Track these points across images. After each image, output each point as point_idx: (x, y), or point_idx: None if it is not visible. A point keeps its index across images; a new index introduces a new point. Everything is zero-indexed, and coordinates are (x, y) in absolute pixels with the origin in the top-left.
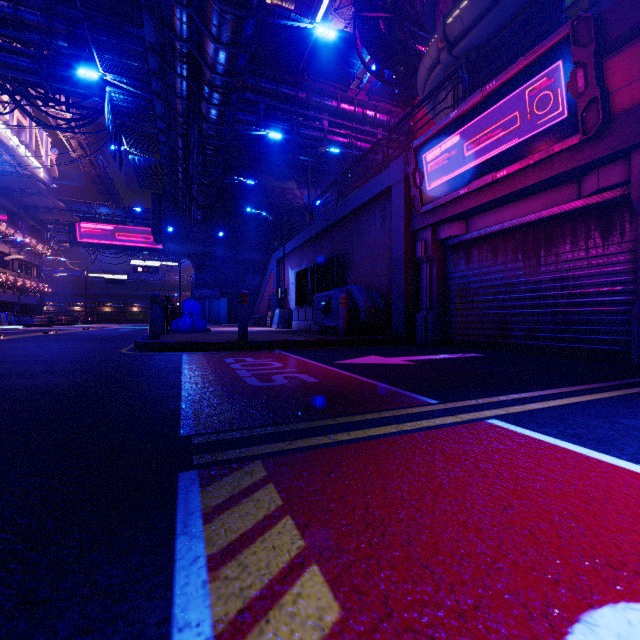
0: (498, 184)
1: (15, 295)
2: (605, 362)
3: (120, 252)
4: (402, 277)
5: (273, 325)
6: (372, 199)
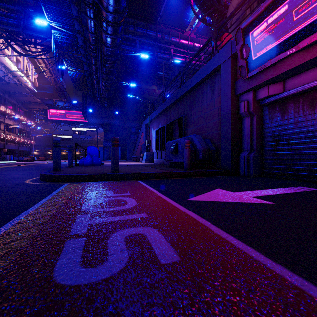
0: None
1: (16, 146)
2: None
3: (68, 124)
4: (229, 127)
5: (143, 161)
6: (205, 78)
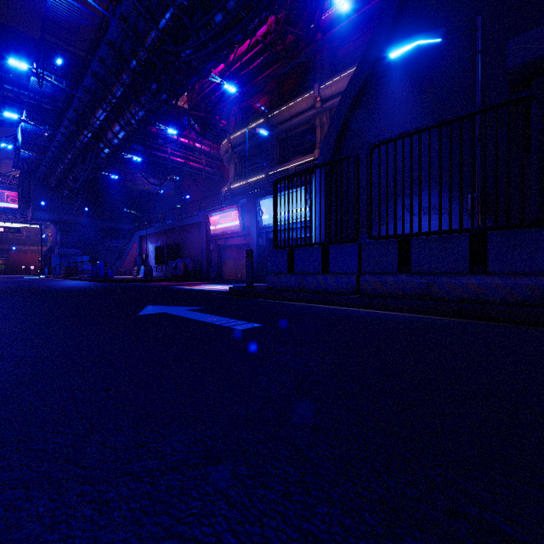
0: (229, 233)
1: None
2: None
3: None
4: (205, 256)
5: (140, 275)
6: (195, 223)
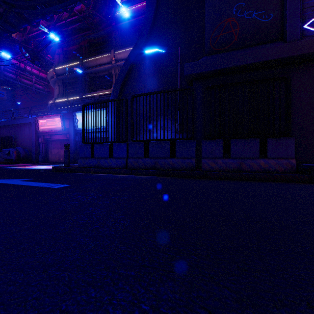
0: (54, 132)
1: None
2: None
3: None
4: (34, 146)
5: None
6: (26, 123)
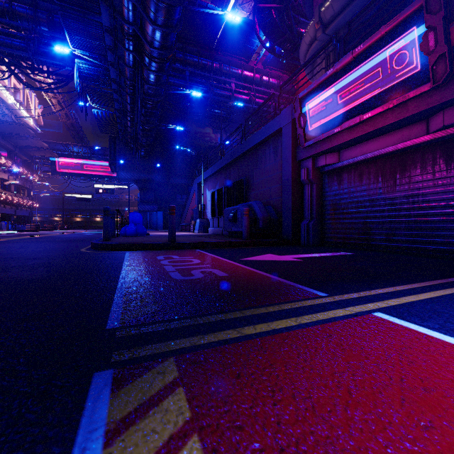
0: (364, 124)
1: (12, 209)
2: (449, 259)
3: (87, 179)
4: (290, 195)
5: (195, 230)
6: (267, 138)
